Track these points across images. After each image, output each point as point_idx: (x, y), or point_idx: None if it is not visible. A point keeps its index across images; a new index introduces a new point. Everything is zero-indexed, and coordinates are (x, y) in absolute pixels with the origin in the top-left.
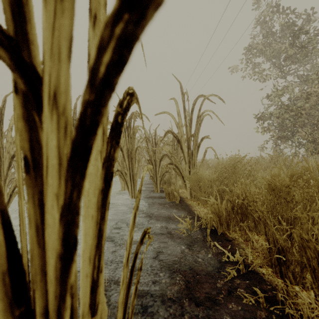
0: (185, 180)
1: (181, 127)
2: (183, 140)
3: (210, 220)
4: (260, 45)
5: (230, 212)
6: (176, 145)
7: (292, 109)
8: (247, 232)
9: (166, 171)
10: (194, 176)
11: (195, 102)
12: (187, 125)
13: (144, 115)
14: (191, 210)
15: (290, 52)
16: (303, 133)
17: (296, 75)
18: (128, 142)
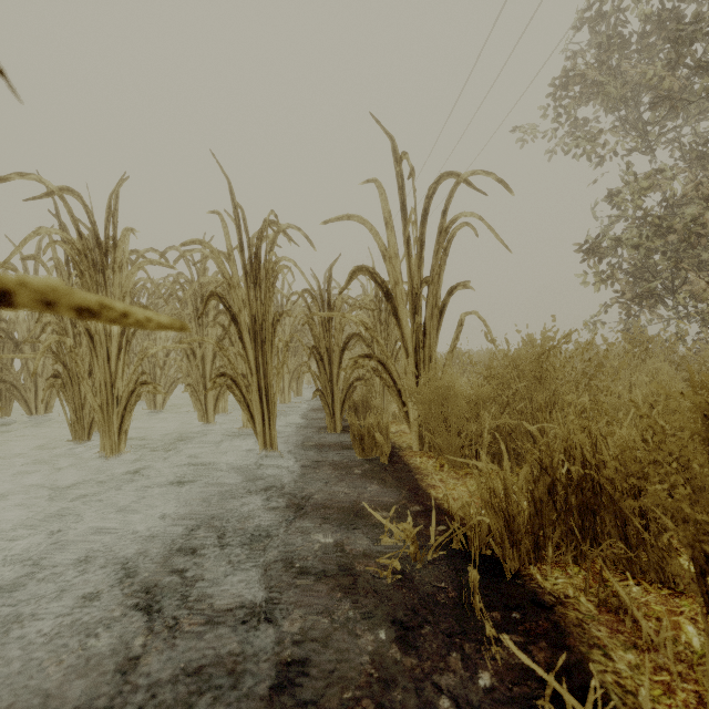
0: (405, 401)
1: (395, 258)
2: (399, 293)
3: (477, 527)
4: (592, 69)
5: (544, 504)
6: (385, 312)
7: (672, 227)
8: (613, 580)
9: (359, 377)
10: (430, 389)
11: (432, 193)
12: (410, 254)
13: (299, 230)
14: (420, 485)
15: (670, 82)
16: (701, 283)
17: (679, 143)
18: (255, 299)
